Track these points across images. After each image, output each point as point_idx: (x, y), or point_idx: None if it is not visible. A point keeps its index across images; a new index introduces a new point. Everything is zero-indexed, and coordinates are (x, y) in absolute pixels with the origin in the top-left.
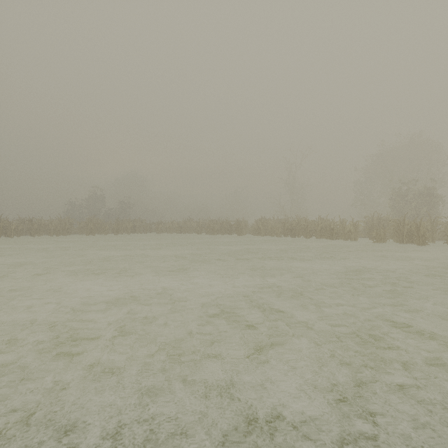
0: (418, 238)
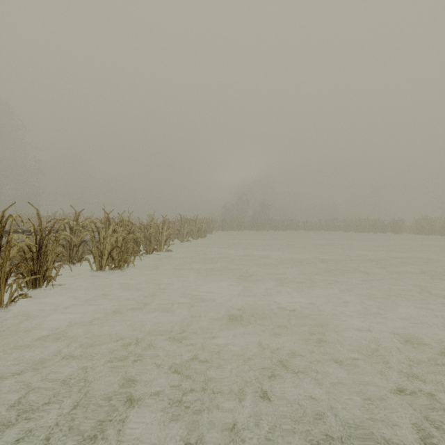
0: None
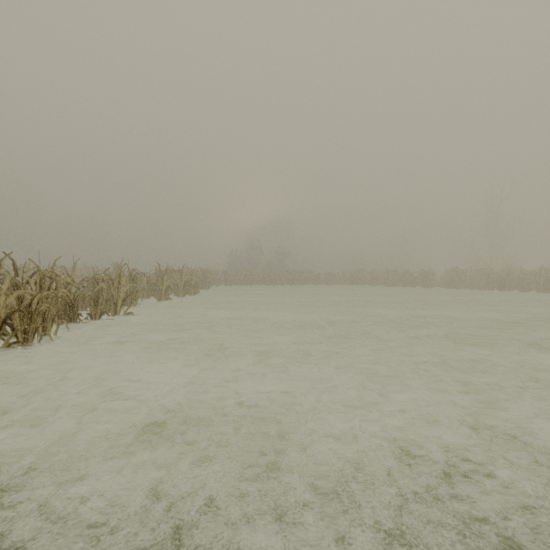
0: None
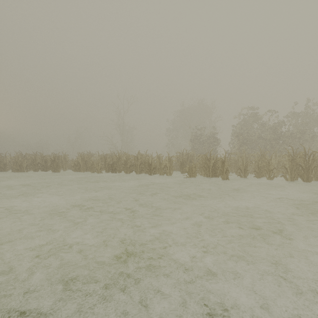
0: (223, 172)
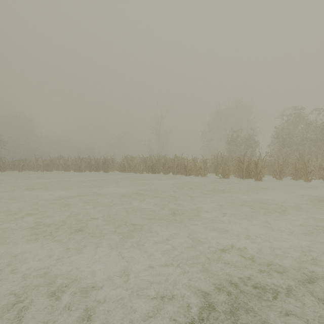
0: (256, 174)
